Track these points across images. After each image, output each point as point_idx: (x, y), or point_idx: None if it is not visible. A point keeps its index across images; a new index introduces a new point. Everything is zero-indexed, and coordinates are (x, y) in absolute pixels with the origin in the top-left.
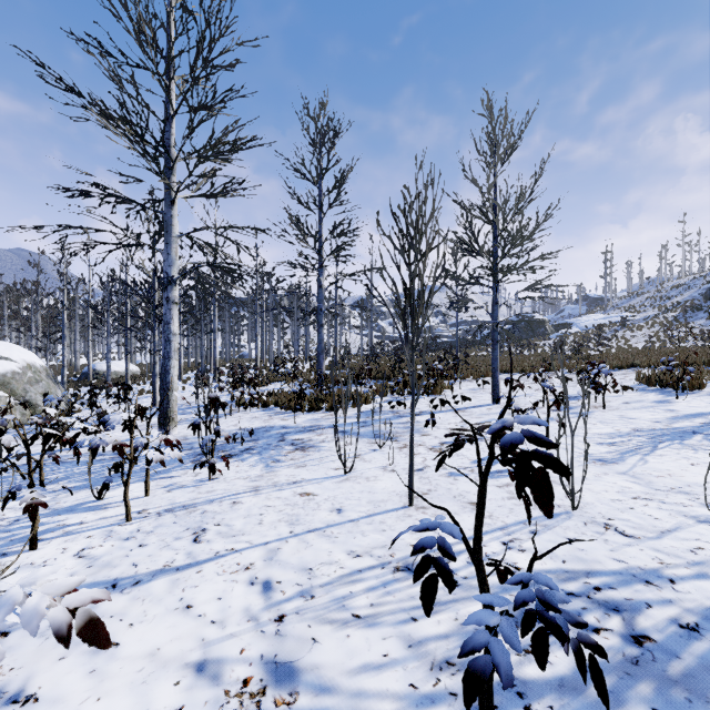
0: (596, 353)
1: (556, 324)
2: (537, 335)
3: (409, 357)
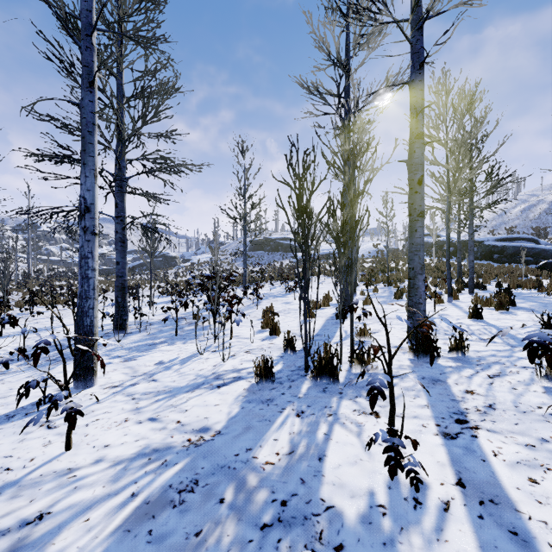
0: (185, 278)
1: (185, 259)
2: (171, 266)
3: (5, 291)
